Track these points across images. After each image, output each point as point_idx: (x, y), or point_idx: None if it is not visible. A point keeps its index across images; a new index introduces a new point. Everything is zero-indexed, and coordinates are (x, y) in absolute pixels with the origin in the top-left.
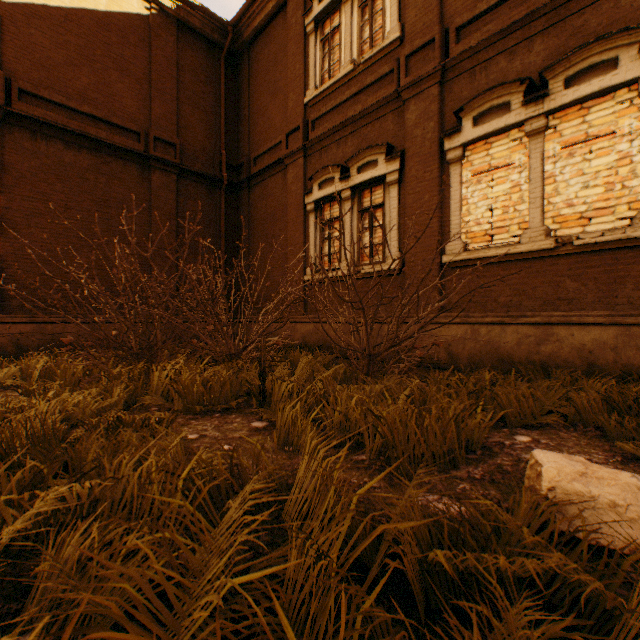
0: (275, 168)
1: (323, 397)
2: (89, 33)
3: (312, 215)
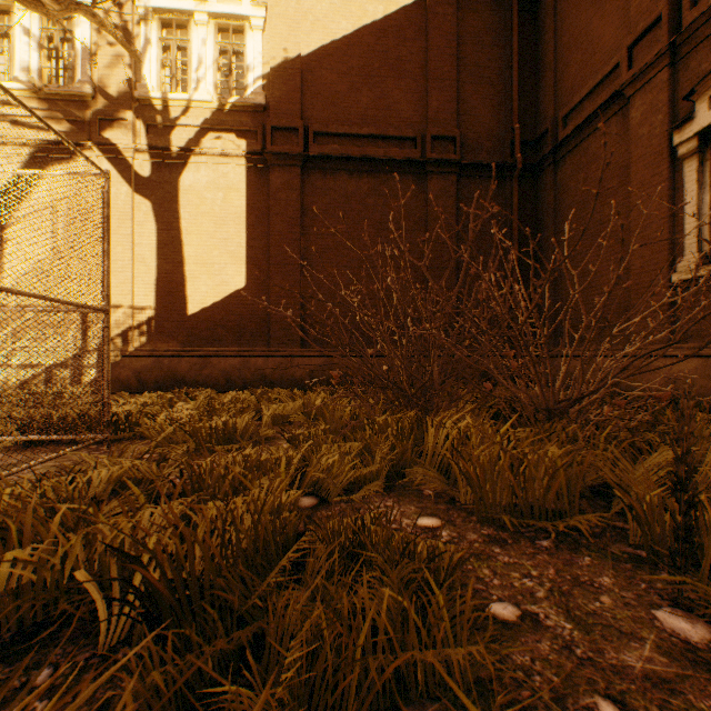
0: (603, 114)
1: None
2: (368, 50)
3: (690, 161)
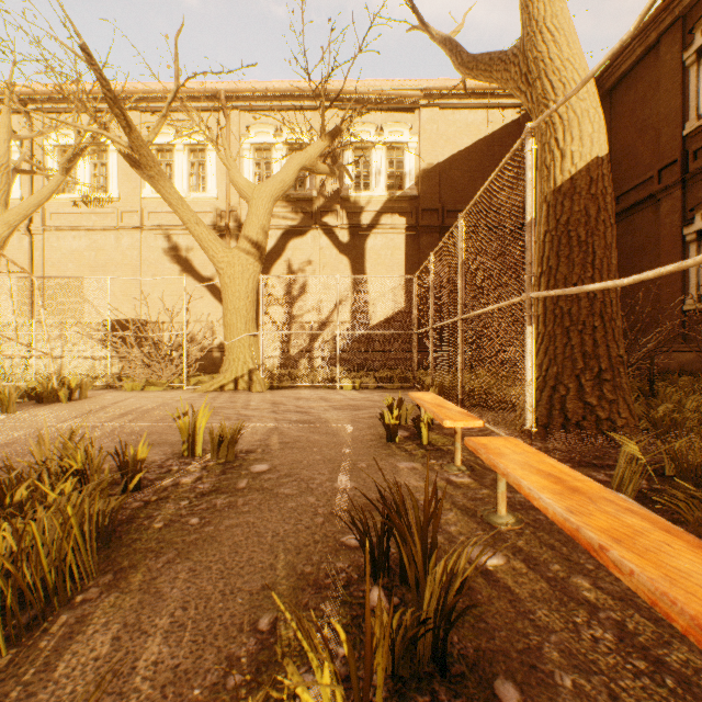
0: (642, 203)
1: (700, 394)
2: (481, 155)
3: (692, 245)
